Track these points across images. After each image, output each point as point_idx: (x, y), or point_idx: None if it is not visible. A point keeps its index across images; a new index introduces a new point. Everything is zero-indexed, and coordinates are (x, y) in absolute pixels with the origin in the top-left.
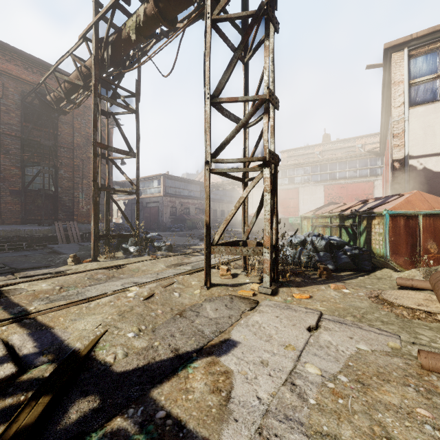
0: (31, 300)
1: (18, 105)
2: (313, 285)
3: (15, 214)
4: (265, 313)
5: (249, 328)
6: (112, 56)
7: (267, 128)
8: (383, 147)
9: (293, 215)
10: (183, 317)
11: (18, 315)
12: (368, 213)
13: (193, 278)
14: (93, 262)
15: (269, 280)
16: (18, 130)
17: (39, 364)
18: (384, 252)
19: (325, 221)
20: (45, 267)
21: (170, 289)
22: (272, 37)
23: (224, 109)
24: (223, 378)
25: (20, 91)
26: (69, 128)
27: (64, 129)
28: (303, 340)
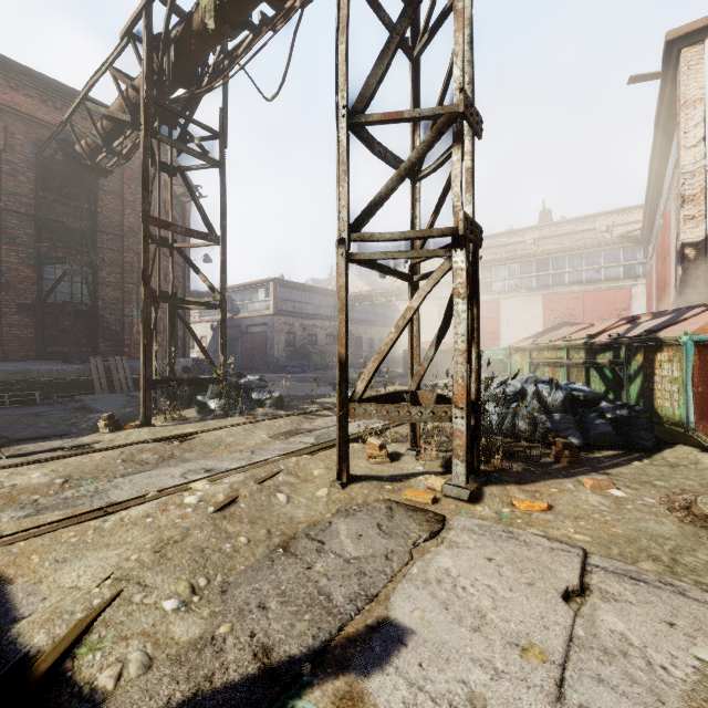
0: None
1: (32, 163)
2: (548, 480)
3: (26, 344)
4: (463, 550)
5: (430, 590)
6: (177, 66)
7: (461, 171)
8: (649, 228)
9: (491, 346)
10: (289, 555)
11: None
12: (648, 340)
13: (316, 463)
14: (142, 427)
15: (465, 472)
16: (32, 205)
17: None
18: (683, 415)
19: (557, 356)
20: (60, 435)
21: (271, 487)
22: None
23: (375, 141)
24: None
25: (35, 140)
26: (115, 201)
27: (108, 203)
28: (561, 631)
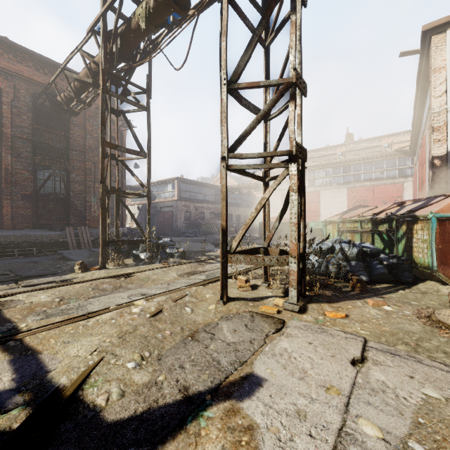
0: (25, 315)
1: (30, 107)
2: (346, 300)
3: (26, 219)
4: (295, 338)
5: (276, 359)
6: (121, 50)
7: (294, 116)
8: (414, 145)
9: (314, 220)
10: (195, 341)
11: (5, 335)
12: (409, 216)
13: (207, 290)
14: (101, 269)
15: (296, 295)
16: (30, 133)
17: (11, 407)
18: (430, 262)
19: (354, 226)
20: (51, 274)
21: (182, 304)
22: (299, 11)
23: (243, 98)
24: (246, 438)
25: (32, 93)
26: (80, 130)
27: (76, 131)
28: (349, 380)
